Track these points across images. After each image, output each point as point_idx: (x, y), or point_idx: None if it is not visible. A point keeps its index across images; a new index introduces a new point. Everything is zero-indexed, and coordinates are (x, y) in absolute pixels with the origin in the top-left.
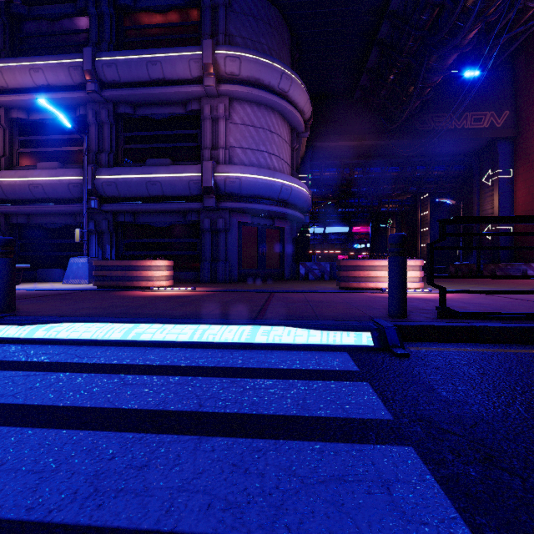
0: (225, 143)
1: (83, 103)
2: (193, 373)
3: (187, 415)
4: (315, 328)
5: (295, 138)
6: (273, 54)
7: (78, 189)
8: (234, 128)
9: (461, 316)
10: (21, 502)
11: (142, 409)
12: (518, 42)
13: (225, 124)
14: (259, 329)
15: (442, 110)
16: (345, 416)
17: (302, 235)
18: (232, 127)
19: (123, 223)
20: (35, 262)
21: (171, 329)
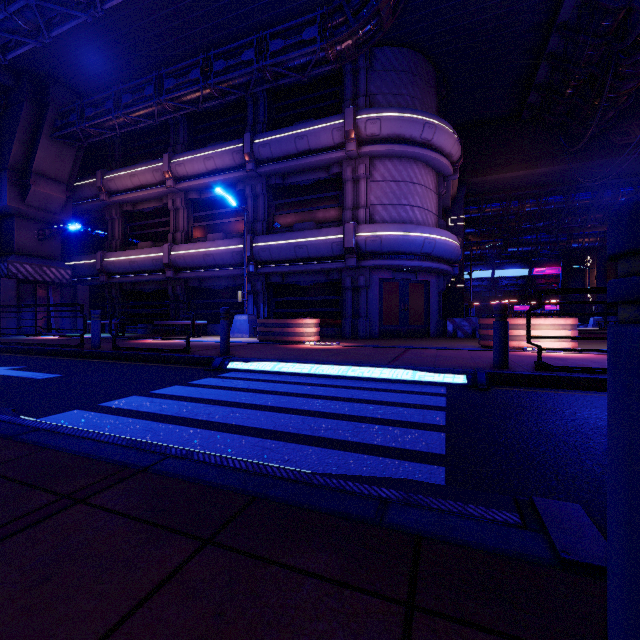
0: (366, 202)
1: (242, 179)
2: (348, 388)
3: (347, 398)
4: (426, 371)
5: (442, 184)
6: (415, 102)
7: (240, 256)
8: (375, 185)
9: (555, 369)
10: (300, 407)
11: (327, 395)
12: None
13: (366, 183)
14: (388, 370)
15: None
16: (422, 404)
17: (454, 286)
18: (372, 185)
19: (273, 283)
20: (205, 318)
21: (331, 368)
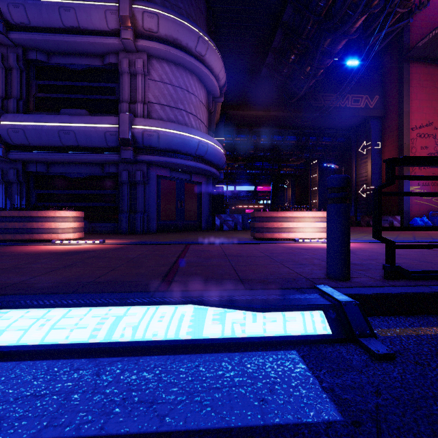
0: (144, 98)
1: None
2: None
3: None
4: (244, 308)
5: (211, 102)
6: (190, 20)
7: None
8: (153, 84)
9: (413, 276)
10: None
11: None
12: (386, 41)
13: (144, 80)
14: (158, 312)
15: (330, 91)
16: None
17: (217, 191)
18: (150, 83)
19: (34, 173)
20: None
21: (4, 321)
